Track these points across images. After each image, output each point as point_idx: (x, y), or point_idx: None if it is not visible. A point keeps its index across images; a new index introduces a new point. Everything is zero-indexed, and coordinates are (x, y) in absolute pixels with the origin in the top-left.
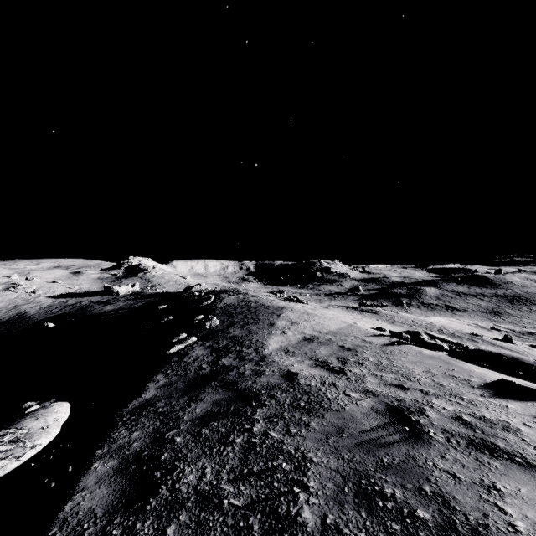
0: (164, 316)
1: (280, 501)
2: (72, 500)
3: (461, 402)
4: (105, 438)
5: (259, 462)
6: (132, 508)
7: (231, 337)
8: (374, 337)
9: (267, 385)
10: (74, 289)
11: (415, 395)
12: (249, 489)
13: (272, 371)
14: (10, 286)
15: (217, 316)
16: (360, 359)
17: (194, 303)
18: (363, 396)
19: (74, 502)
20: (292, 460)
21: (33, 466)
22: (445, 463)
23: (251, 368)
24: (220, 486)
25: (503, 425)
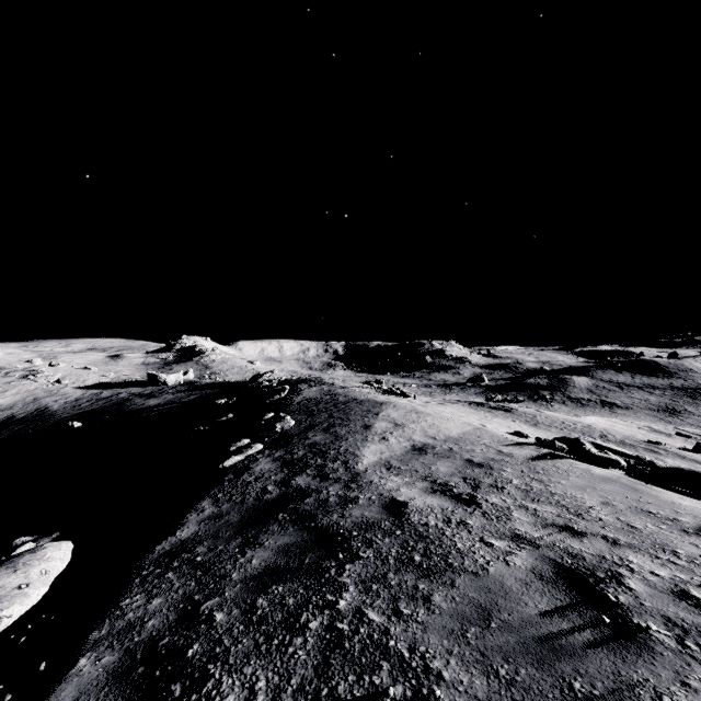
0: (223, 414)
1: None
2: None
3: (678, 561)
4: (109, 607)
5: (348, 674)
6: None
7: (310, 444)
8: (515, 446)
9: (361, 522)
10: (109, 377)
11: (598, 546)
12: None
13: (369, 498)
14: (29, 374)
15: (292, 414)
16: (498, 481)
17: (263, 396)
18: (514, 547)
19: None
20: (406, 673)
21: None
22: (694, 700)
23: (338, 492)
24: None
25: None
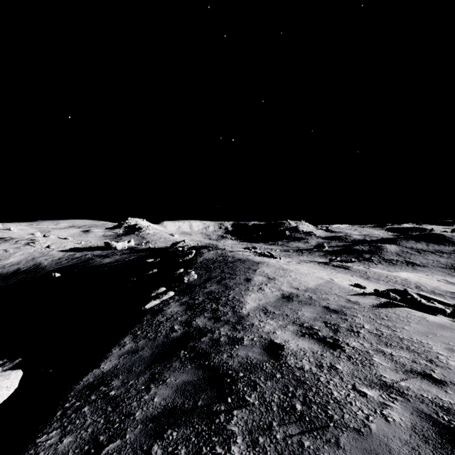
0: (150, 269)
1: None
2: None
3: None
4: (27, 443)
5: None
6: None
7: (208, 292)
8: (359, 296)
9: (246, 363)
10: (81, 244)
11: None
12: None
13: (251, 340)
14: (30, 242)
15: (196, 270)
16: (353, 326)
17: (177, 257)
18: (386, 397)
19: None
20: None
21: None
22: None
23: (227, 333)
24: None
25: None
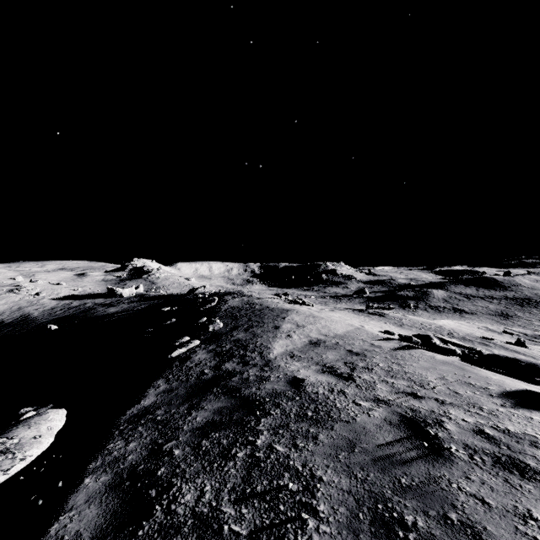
0: (167, 319)
1: (287, 528)
2: (58, 521)
3: (481, 413)
4: (99, 449)
5: (263, 480)
6: (123, 533)
7: (235, 340)
8: (383, 340)
9: (272, 392)
10: (77, 291)
11: (431, 405)
12: (252, 513)
13: (277, 377)
14: (14, 288)
15: (221, 318)
16: (369, 365)
17: (198, 305)
18: (375, 405)
19: (61, 523)
20: (300, 478)
21: (23, 479)
22: (471, 485)
23: (255, 373)
24: (220, 508)
25: (531, 440)
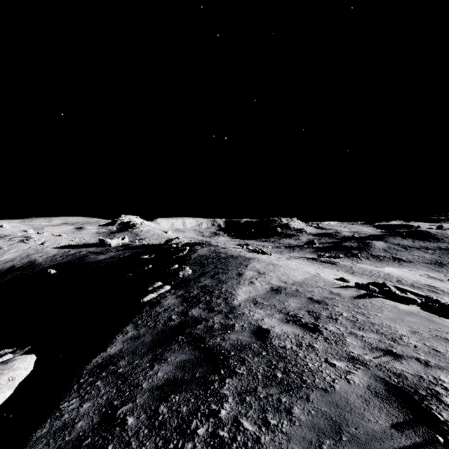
0: (145, 265)
1: None
2: None
3: None
4: (52, 409)
5: None
6: None
7: (202, 286)
8: (341, 288)
9: (237, 344)
10: (75, 241)
11: (415, 367)
12: None
13: (242, 326)
14: (24, 239)
15: (190, 265)
16: (333, 314)
17: (172, 254)
18: (351, 367)
19: None
20: None
21: None
22: None
23: (220, 321)
24: None
25: None
